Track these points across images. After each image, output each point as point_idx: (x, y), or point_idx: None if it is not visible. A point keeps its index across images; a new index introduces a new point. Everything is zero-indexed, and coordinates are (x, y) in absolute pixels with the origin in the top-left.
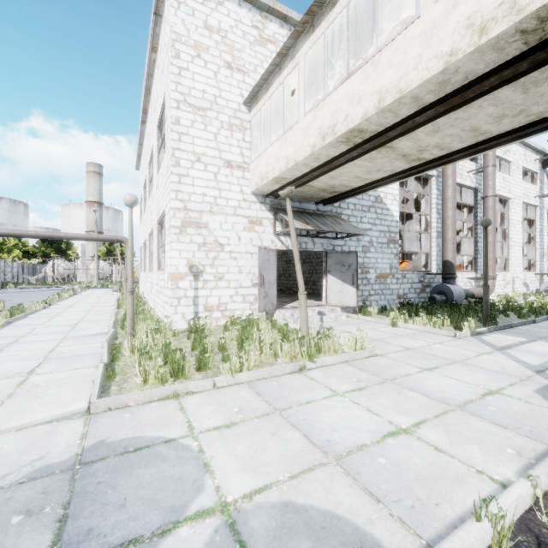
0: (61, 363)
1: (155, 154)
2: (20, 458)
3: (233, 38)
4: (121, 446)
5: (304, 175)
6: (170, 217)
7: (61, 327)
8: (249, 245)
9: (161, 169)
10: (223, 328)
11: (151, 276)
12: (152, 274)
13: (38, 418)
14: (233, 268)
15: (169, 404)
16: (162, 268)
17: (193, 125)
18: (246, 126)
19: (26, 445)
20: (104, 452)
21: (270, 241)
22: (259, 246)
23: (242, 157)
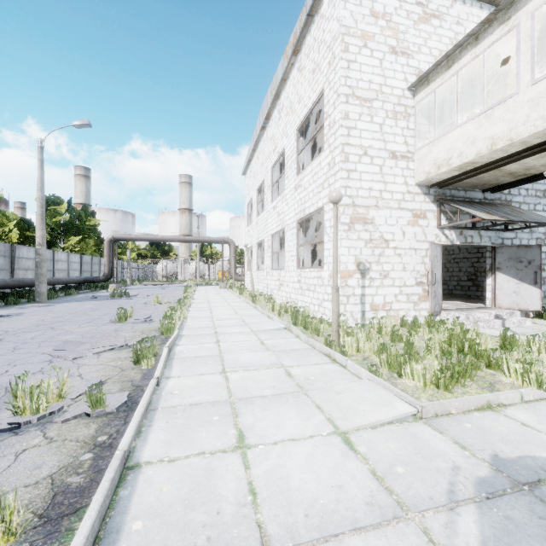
0: (292, 357)
1: (292, 155)
2: (432, 464)
3: (397, 20)
4: (533, 466)
5: (509, 156)
6: (340, 214)
7: (232, 320)
8: (413, 240)
9: (310, 168)
10: (409, 329)
11: (279, 275)
12: (284, 272)
13: (380, 417)
14: (397, 265)
15: (497, 417)
16: (300, 266)
17: (360, 118)
18: (409, 112)
19: (411, 448)
20: (525, 472)
21: (433, 235)
22: (423, 241)
23: (406, 147)
